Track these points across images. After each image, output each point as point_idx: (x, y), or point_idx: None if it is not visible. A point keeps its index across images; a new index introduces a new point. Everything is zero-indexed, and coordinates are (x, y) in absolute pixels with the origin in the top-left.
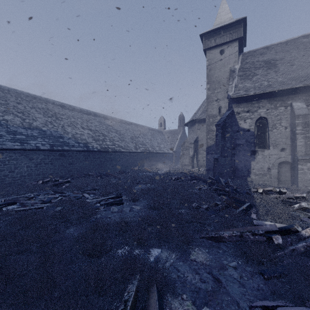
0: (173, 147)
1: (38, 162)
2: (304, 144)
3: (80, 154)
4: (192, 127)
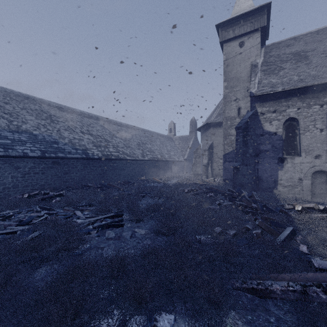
0: (184, 155)
1: (26, 171)
2: None
3: (78, 162)
4: (205, 131)
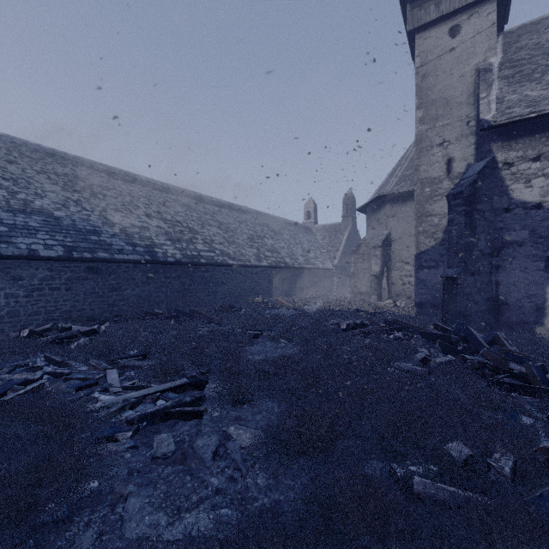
0: (333, 258)
1: (35, 286)
2: None
3: (136, 268)
4: (375, 212)
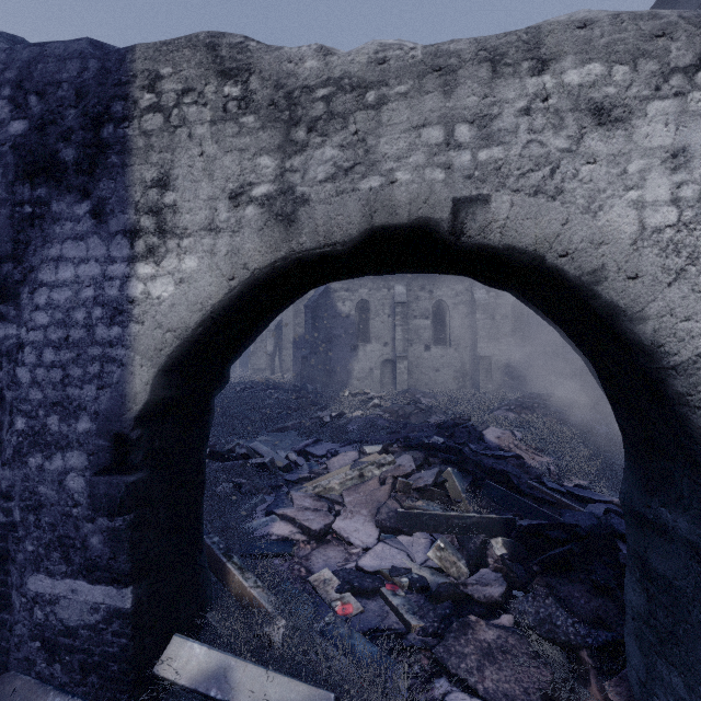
0: None
1: None
2: (403, 338)
3: None
4: None
